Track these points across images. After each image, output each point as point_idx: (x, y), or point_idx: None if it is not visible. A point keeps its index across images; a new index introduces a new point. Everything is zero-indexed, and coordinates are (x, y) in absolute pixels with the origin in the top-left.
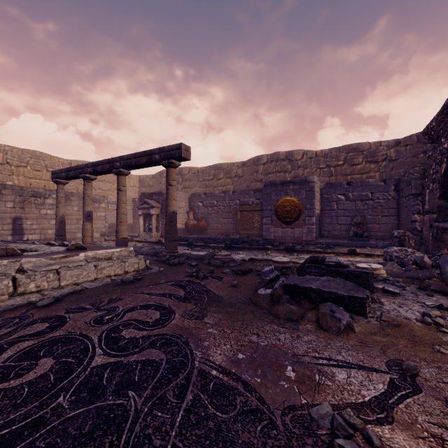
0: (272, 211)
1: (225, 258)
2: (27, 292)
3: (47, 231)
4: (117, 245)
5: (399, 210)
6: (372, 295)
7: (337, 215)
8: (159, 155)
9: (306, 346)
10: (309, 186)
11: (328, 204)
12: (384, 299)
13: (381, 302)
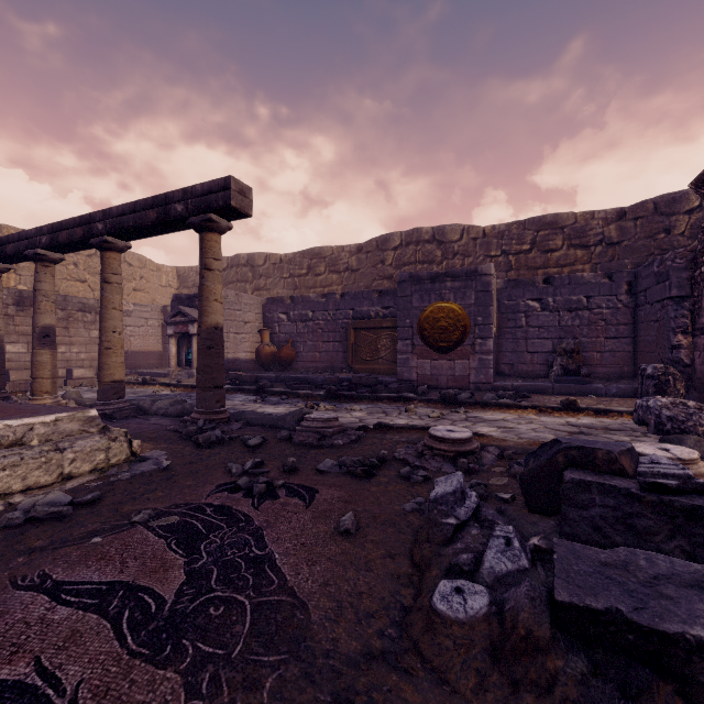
0: (414, 328)
1: (326, 427)
2: None
3: None
4: (99, 396)
5: (636, 327)
6: None
7: (526, 337)
8: (183, 203)
9: None
10: (481, 283)
11: (511, 316)
12: None
13: None
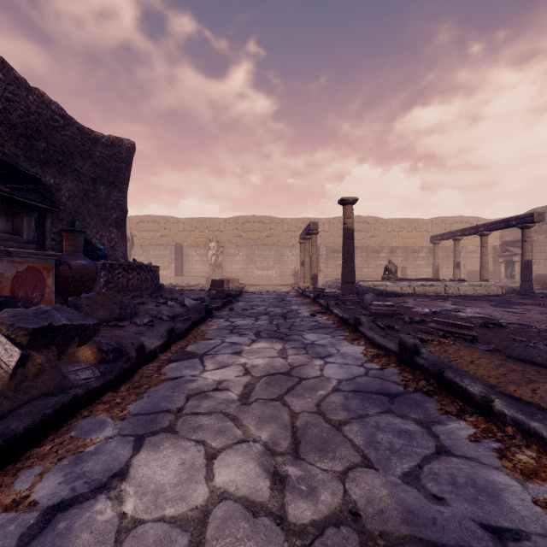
0: None
1: None
2: (448, 293)
3: (420, 276)
4: None
5: None
6: None
7: None
8: (514, 221)
9: None
10: None
11: None
12: None
13: None
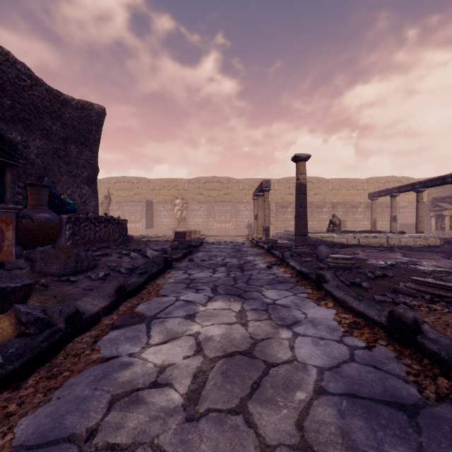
0: None
1: None
2: (390, 244)
3: (358, 228)
4: None
5: None
6: None
7: None
8: (450, 178)
9: None
10: None
11: None
12: None
13: None
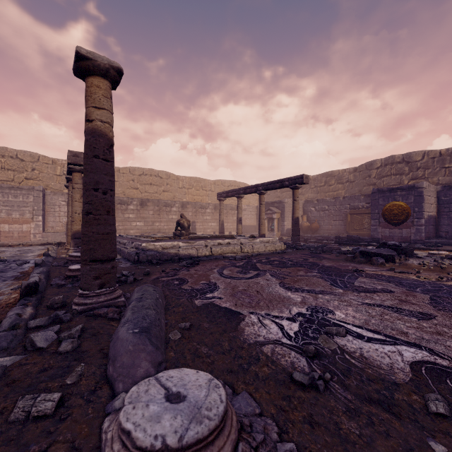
0: (380, 214)
1: (333, 247)
2: (244, 252)
3: (207, 230)
4: None
5: None
6: (406, 257)
7: None
8: (288, 182)
9: (360, 266)
10: (417, 192)
11: (446, 205)
12: (412, 259)
13: (409, 260)
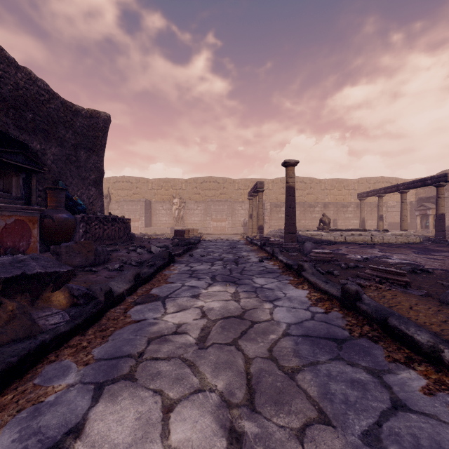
0: None
1: None
2: (374, 241)
3: (348, 227)
4: None
5: None
6: None
7: None
8: (430, 181)
9: None
10: None
11: None
12: None
13: None
